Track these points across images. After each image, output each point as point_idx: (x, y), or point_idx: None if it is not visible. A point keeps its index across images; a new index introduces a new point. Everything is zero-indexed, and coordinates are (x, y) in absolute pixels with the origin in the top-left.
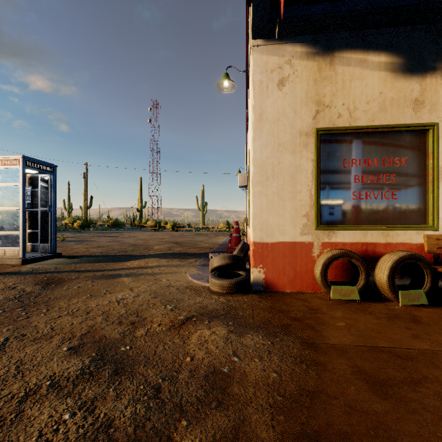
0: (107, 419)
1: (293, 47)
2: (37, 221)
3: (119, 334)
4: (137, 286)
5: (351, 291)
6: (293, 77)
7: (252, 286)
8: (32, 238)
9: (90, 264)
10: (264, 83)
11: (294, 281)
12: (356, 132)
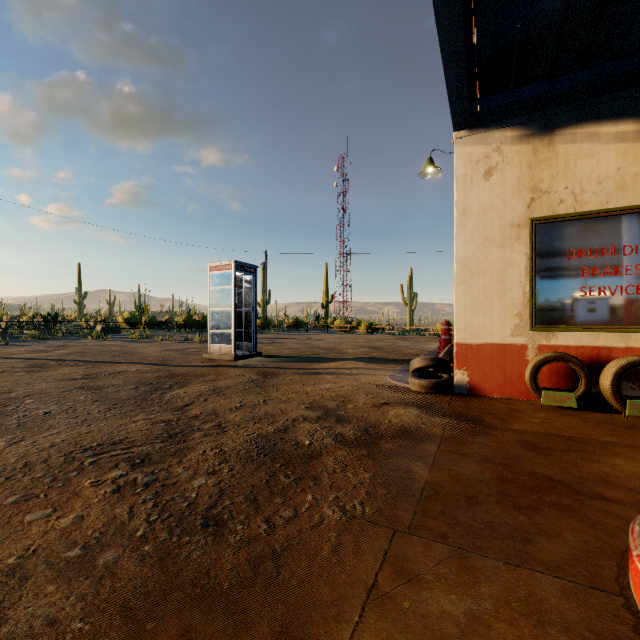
0: (340, 433)
1: (502, 133)
2: (241, 320)
3: (334, 405)
4: (340, 381)
5: (566, 398)
6: (503, 164)
7: (454, 389)
8: (236, 337)
9: (289, 364)
10: (468, 175)
11: (503, 386)
12: (585, 218)
